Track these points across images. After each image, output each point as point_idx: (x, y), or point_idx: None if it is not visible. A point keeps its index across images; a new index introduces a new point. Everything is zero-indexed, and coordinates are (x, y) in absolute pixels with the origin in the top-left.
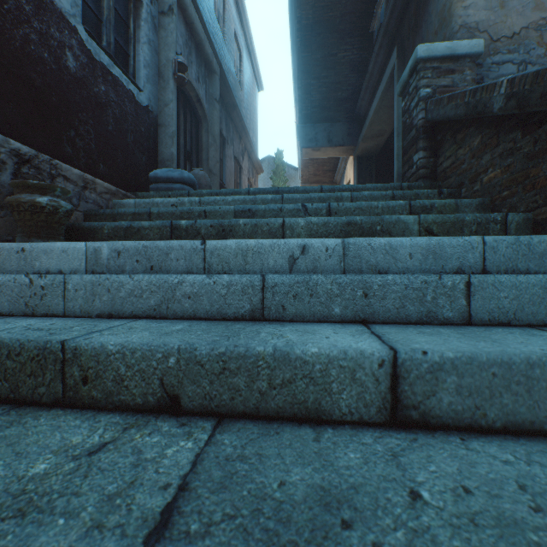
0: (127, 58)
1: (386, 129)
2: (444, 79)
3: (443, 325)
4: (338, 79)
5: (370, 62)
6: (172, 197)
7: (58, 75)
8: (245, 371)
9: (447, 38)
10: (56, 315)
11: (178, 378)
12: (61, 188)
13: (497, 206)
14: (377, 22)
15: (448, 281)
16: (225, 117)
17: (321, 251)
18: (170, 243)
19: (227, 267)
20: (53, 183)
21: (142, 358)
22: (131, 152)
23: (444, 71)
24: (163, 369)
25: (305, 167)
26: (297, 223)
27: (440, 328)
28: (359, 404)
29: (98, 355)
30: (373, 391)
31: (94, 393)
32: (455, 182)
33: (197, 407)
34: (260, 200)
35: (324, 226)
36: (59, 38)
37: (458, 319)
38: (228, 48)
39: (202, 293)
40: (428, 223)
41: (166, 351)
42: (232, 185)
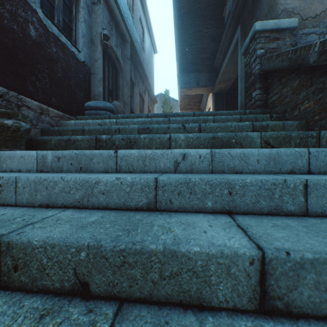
0: (71, 31)
1: (233, 76)
2: (272, 44)
3: (287, 215)
4: (203, 46)
5: (223, 35)
6: (99, 119)
7: (24, 40)
8: (141, 264)
9: (273, 18)
10: (10, 205)
11: (87, 268)
12: (22, 114)
13: (311, 126)
14: (227, 10)
15: (290, 184)
16: (133, 69)
17: (196, 158)
18: (93, 151)
19: (132, 168)
20: (19, 110)
21: (59, 252)
22: (73, 90)
23: (272, 38)
24: (76, 261)
25: (182, 99)
26: (179, 137)
27: (287, 220)
28: (233, 294)
29: (26, 249)
30: (245, 284)
31: (22, 278)
32: (280, 110)
33: (102, 292)
34: (154, 121)
35: (197, 139)
36: (24, 16)
37: (298, 211)
38: (136, 27)
39: (113, 190)
40: (267, 137)
41: (78, 247)
42: (138, 110)
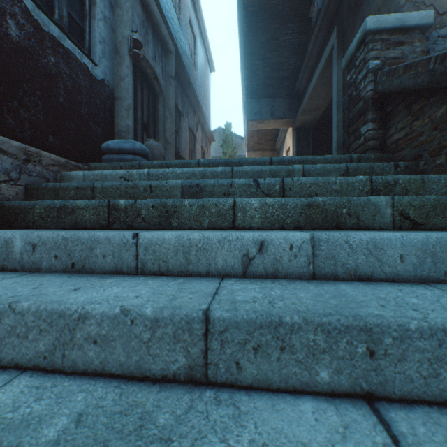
0: (83, 33)
1: (323, 104)
2: (393, 51)
3: None
4: (279, 60)
5: (310, 44)
6: (123, 168)
7: None
8: None
9: (392, 12)
10: None
11: None
12: None
13: None
14: (316, 8)
15: None
16: (180, 93)
17: (284, 249)
18: (95, 235)
19: (165, 267)
20: None
21: None
22: (85, 124)
23: (393, 43)
24: None
25: (250, 136)
26: (250, 204)
27: None
28: None
29: None
30: None
31: None
32: (409, 154)
33: None
34: (209, 172)
35: (281, 207)
36: None
37: None
38: (183, 32)
39: (114, 336)
40: (403, 206)
41: None
42: (187, 152)
